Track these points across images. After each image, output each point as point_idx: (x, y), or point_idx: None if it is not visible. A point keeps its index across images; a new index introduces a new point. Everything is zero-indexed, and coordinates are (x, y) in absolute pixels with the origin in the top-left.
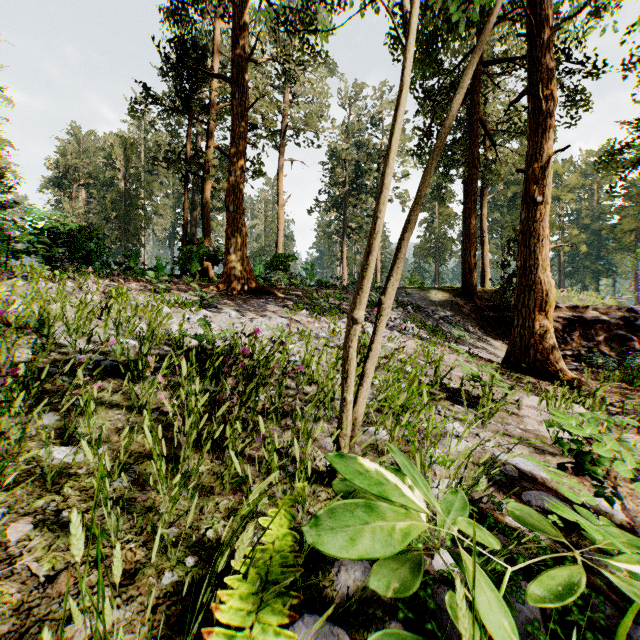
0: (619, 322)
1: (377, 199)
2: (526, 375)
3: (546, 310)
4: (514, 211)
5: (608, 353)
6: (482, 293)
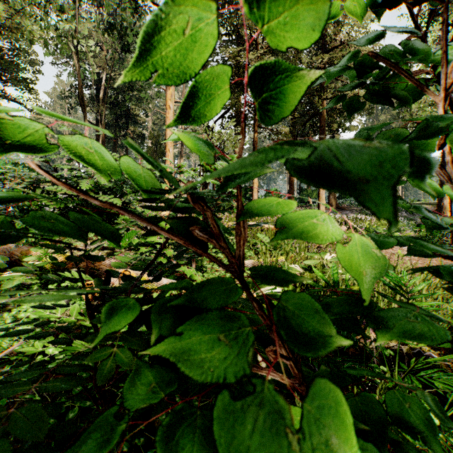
0: None
1: None
2: None
3: (445, 212)
4: None
5: None
6: None
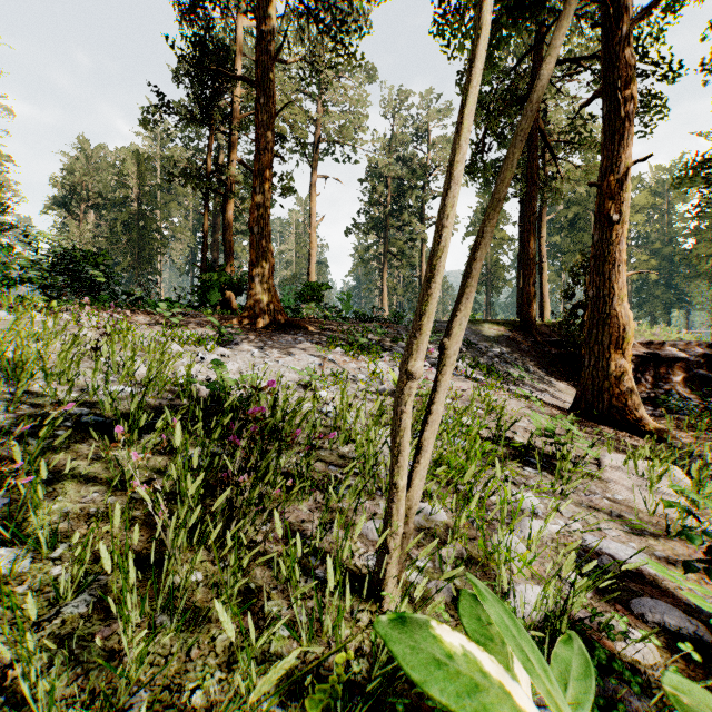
0: (699, 360)
1: (445, 199)
2: (600, 424)
3: (623, 348)
4: (575, 234)
5: (688, 396)
6: (542, 327)
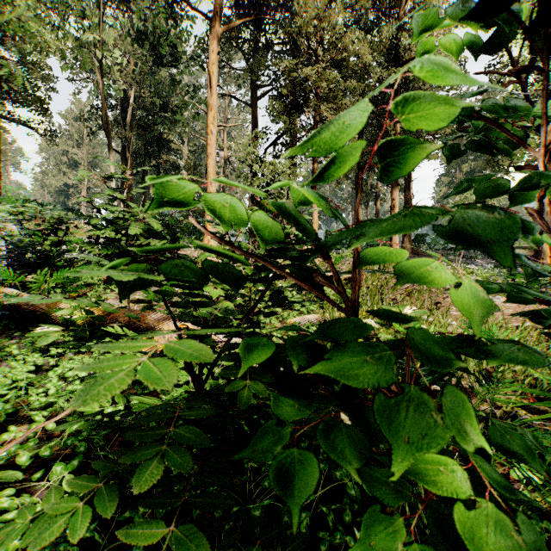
0: None
1: None
2: None
3: (544, 257)
4: None
5: None
6: None
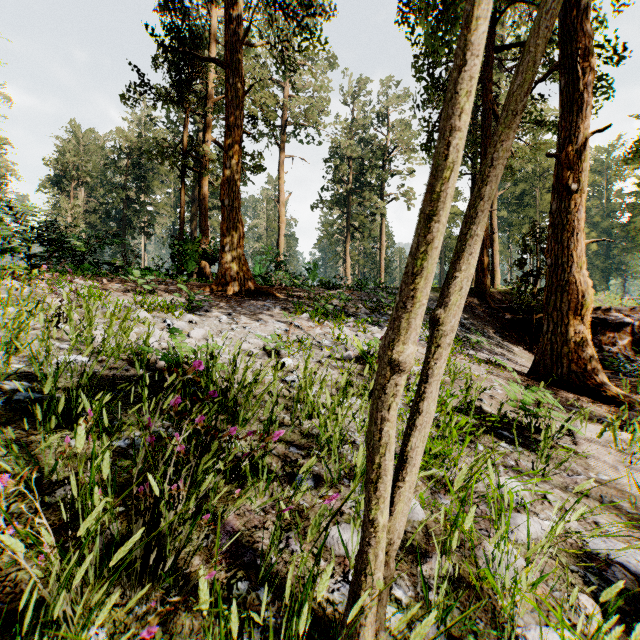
0: None
1: (460, 83)
2: (559, 389)
3: (582, 314)
4: (522, 209)
5: (633, 358)
6: (495, 294)
